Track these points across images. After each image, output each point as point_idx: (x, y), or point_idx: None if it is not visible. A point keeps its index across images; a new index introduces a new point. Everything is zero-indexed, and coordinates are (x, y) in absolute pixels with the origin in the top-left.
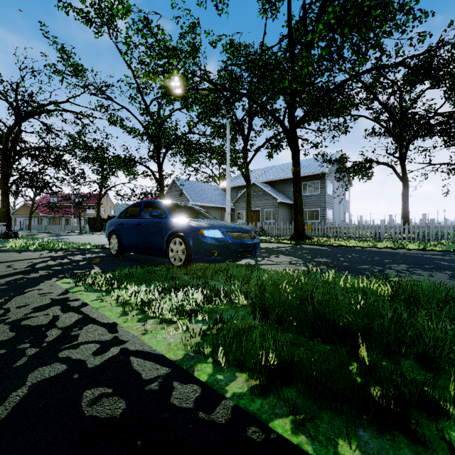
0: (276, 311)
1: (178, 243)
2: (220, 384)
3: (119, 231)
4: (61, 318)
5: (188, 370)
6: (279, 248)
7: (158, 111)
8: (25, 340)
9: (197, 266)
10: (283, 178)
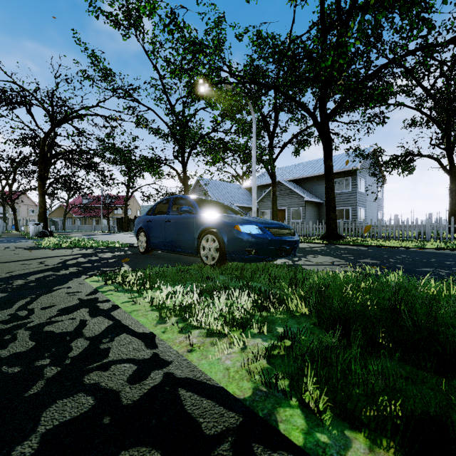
0: (357, 324)
1: (211, 240)
2: (330, 455)
3: (147, 228)
4: (89, 324)
5: (268, 419)
6: (313, 248)
7: (183, 111)
8: (46, 353)
9: (232, 265)
10: (310, 176)
